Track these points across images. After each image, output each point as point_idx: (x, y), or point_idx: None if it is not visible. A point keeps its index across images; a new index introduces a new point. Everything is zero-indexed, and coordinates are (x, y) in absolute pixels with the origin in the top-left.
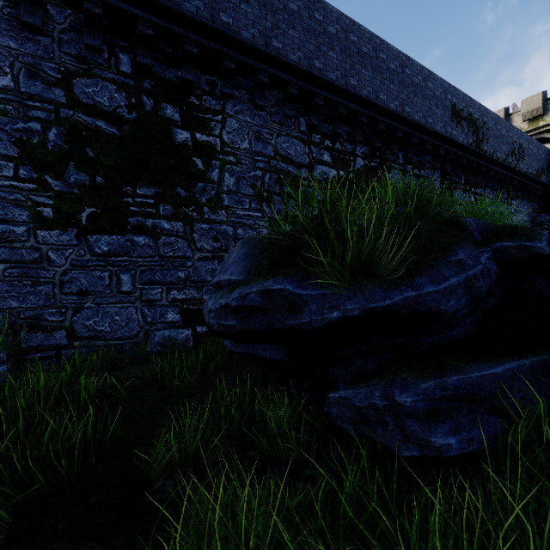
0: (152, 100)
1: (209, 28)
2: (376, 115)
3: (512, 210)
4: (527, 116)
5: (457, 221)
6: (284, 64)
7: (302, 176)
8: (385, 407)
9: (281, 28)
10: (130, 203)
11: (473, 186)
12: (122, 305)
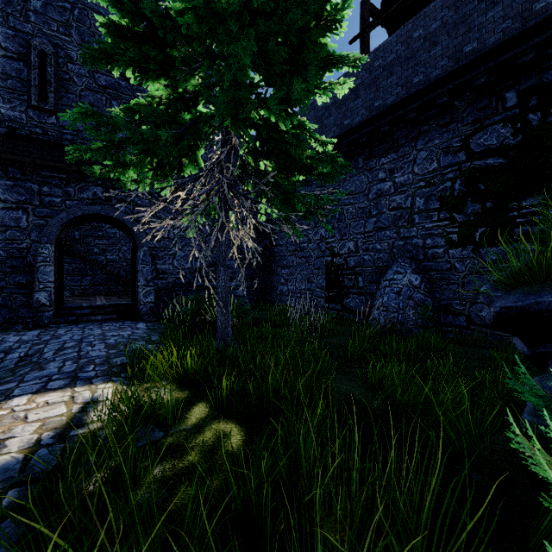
0: (539, 112)
1: None
2: None
3: None
4: None
5: None
6: None
7: None
8: None
9: None
10: (515, 216)
11: None
12: None
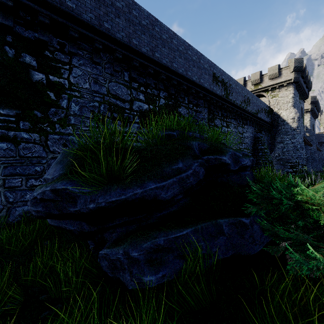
0: (13, 50)
1: (57, 8)
2: (171, 75)
3: (245, 131)
4: (253, 82)
5: (189, 143)
6: (113, 39)
7: (126, 107)
8: (125, 259)
9: (110, 16)
10: None
11: (225, 118)
12: None
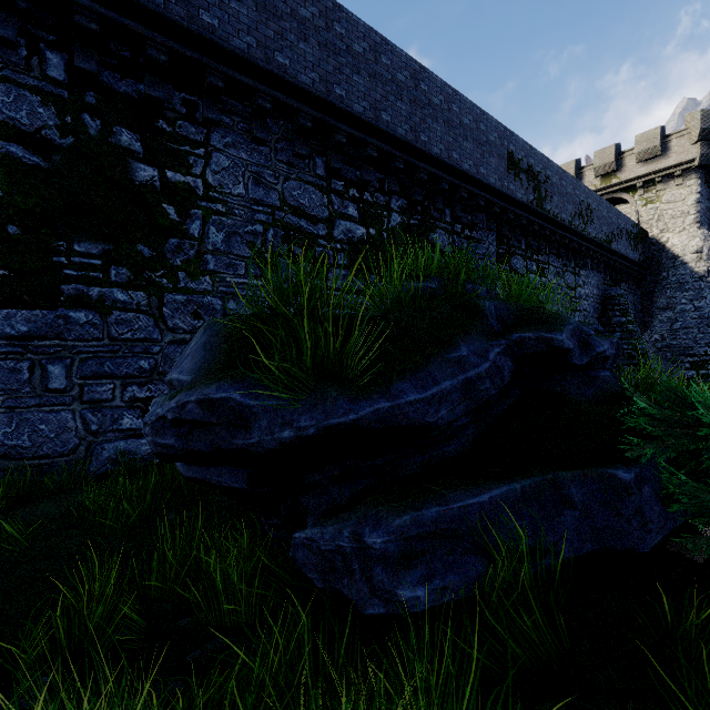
0: (99, 120)
1: (183, 29)
2: (416, 161)
3: (580, 282)
4: (599, 171)
5: (475, 304)
6: (293, 87)
7: (320, 234)
8: (353, 551)
9: (288, 39)
10: (63, 264)
11: (535, 253)
12: (50, 408)
